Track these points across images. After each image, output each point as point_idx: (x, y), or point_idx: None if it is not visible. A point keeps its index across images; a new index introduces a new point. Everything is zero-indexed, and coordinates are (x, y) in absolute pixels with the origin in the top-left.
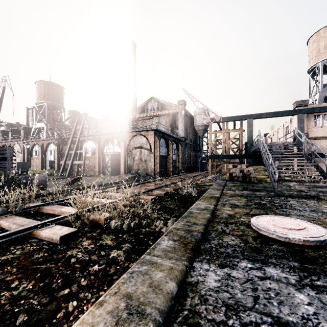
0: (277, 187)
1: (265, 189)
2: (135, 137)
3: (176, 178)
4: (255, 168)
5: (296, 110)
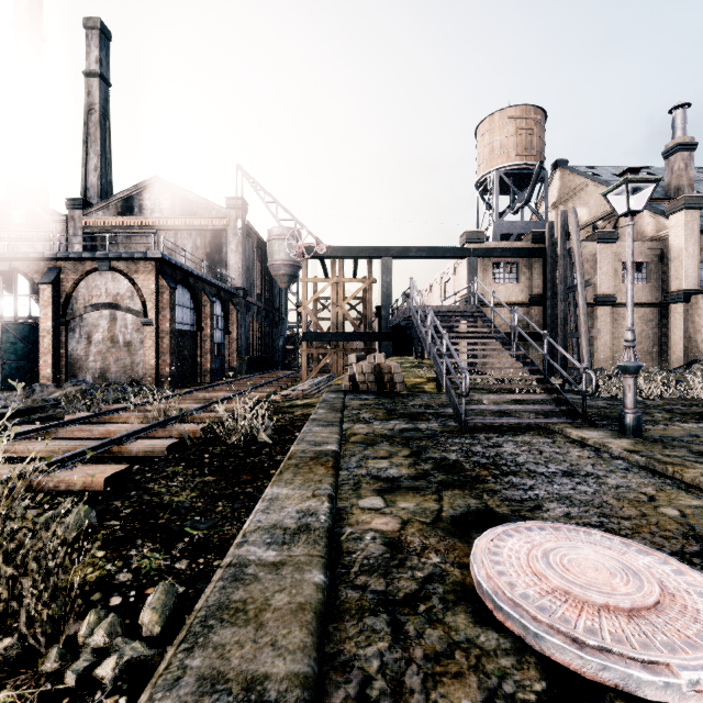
0: (466, 408)
1: (434, 413)
2: (95, 274)
3: (219, 390)
4: (400, 363)
5: (466, 249)
